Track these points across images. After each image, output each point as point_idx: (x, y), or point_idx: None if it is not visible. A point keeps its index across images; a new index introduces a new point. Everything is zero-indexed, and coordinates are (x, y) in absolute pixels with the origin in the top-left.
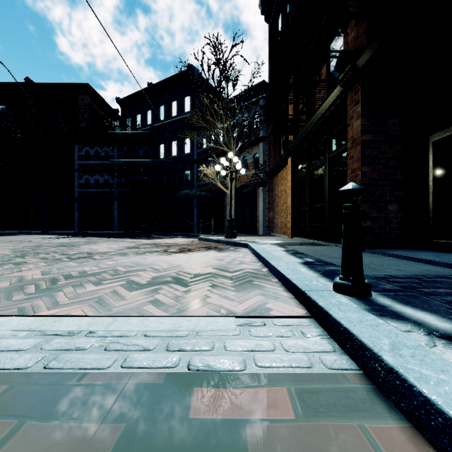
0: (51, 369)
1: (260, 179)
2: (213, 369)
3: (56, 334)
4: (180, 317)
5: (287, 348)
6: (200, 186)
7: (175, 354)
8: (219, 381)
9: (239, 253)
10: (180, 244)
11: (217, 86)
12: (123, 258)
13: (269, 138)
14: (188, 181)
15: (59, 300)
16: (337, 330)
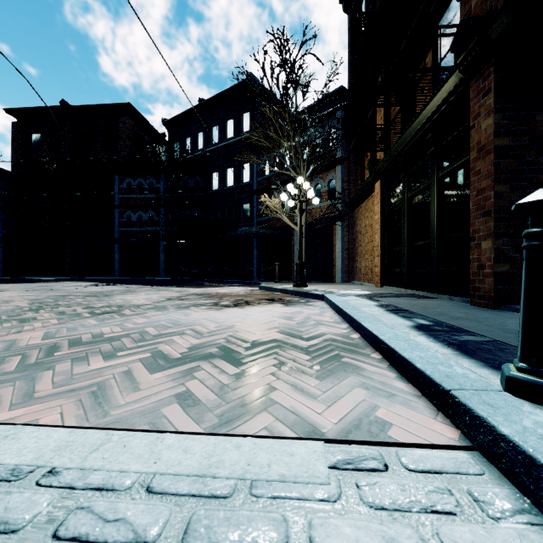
0: None
1: (337, 211)
2: None
3: None
4: (222, 436)
5: None
6: (262, 222)
7: None
8: None
9: (314, 309)
10: (236, 294)
11: (283, 94)
12: (160, 313)
13: (349, 159)
14: (246, 217)
15: (38, 388)
16: None
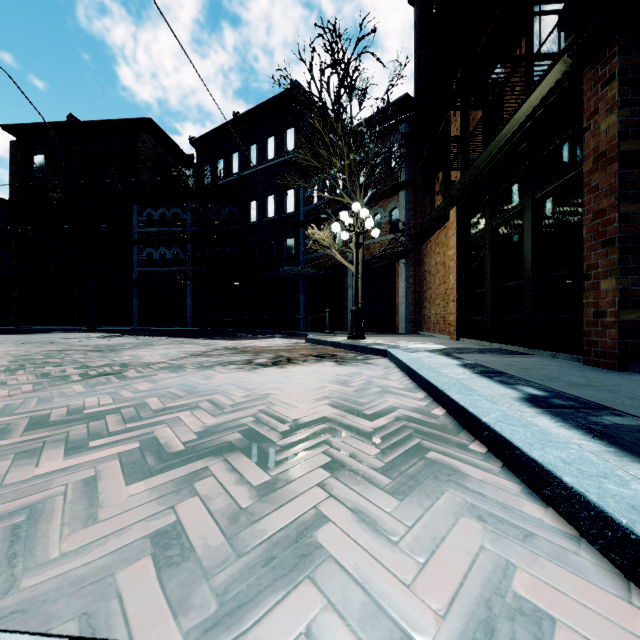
0: None
1: (401, 246)
2: None
3: None
4: None
5: None
6: (309, 260)
7: None
8: None
9: (376, 369)
10: (276, 348)
11: (335, 102)
12: (173, 375)
13: (415, 183)
14: (291, 254)
15: None
16: None
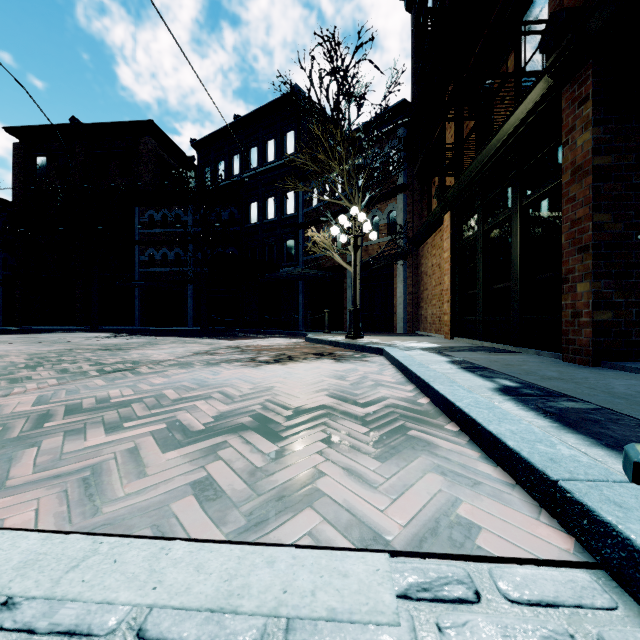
0: None
1: (399, 248)
2: None
3: None
4: (250, 545)
5: None
6: (309, 261)
7: None
8: None
9: (371, 365)
10: (277, 347)
11: (334, 108)
12: (184, 371)
13: (412, 186)
14: (290, 255)
15: (14, 472)
16: None
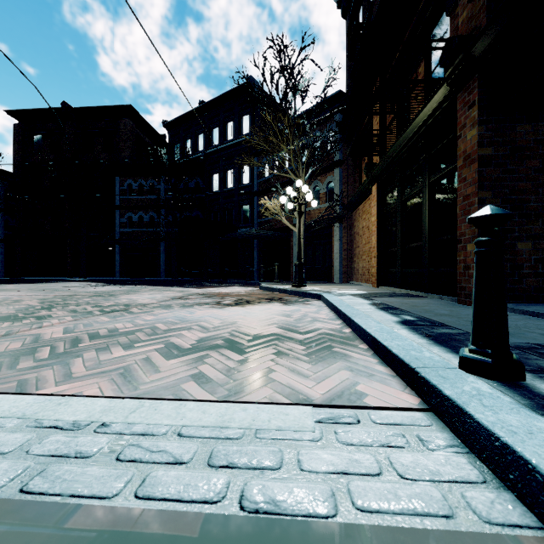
0: (30, 494)
1: (335, 213)
2: (282, 509)
3: (56, 426)
4: (232, 403)
5: (402, 471)
6: (262, 223)
7: (221, 474)
8: (292, 540)
9: (311, 307)
10: (236, 294)
11: (282, 99)
12: (166, 311)
13: (347, 161)
14: (246, 218)
15: (74, 370)
16: (487, 443)
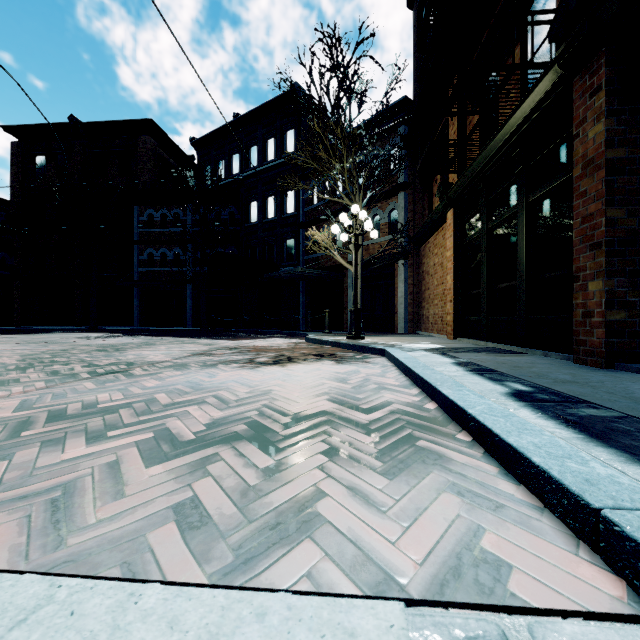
0: None
1: (400, 247)
2: None
3: None
4: (237, 590)
5: None
6: (309, 261)
7: None
8: None
9: (373, 367)
10: (277, 347)
11: (335, 105)
12: (179, 373)
13: (414, 184)
14: (291, 255)
15: None
16: None
